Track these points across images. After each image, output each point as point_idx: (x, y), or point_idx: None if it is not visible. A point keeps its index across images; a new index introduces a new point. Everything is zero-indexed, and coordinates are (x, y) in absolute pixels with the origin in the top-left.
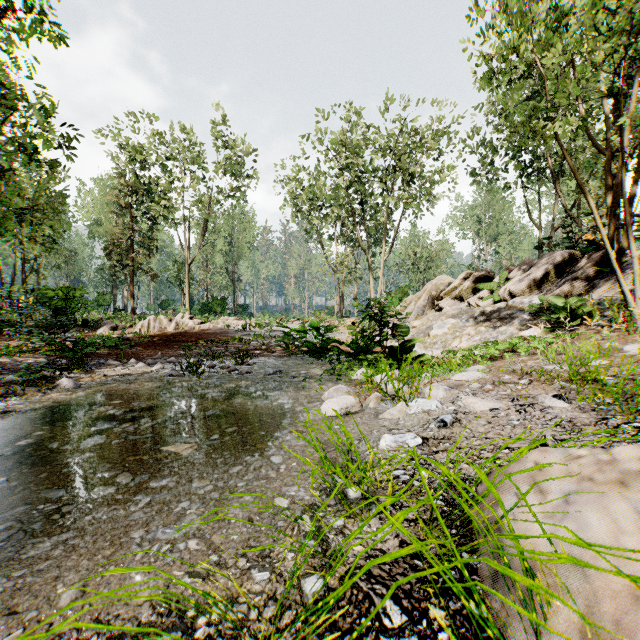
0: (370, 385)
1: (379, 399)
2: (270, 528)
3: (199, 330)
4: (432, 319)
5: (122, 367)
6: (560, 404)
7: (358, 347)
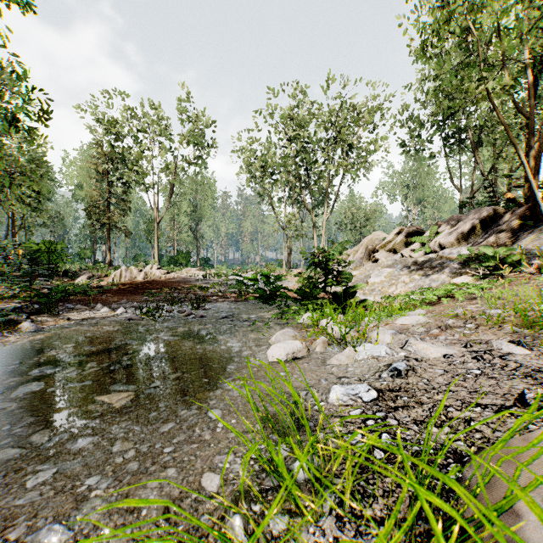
0: (316, 329)
1: (325, 343)
2: (189, 528)
3: (165, 279)
4: (369, 269)
5: (88, 311)
6: (520, 351)
7: (304, 293)
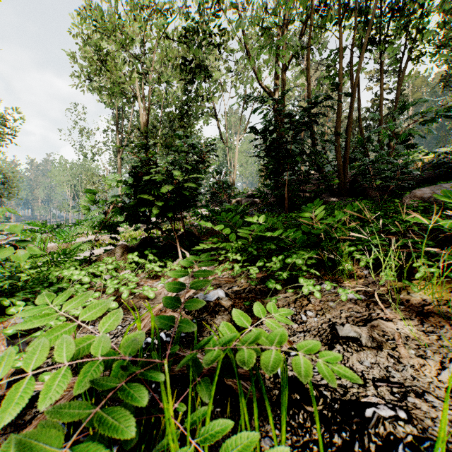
0: None
1: None
2: None
3: None
4: None
5: None
6: None
7: None
